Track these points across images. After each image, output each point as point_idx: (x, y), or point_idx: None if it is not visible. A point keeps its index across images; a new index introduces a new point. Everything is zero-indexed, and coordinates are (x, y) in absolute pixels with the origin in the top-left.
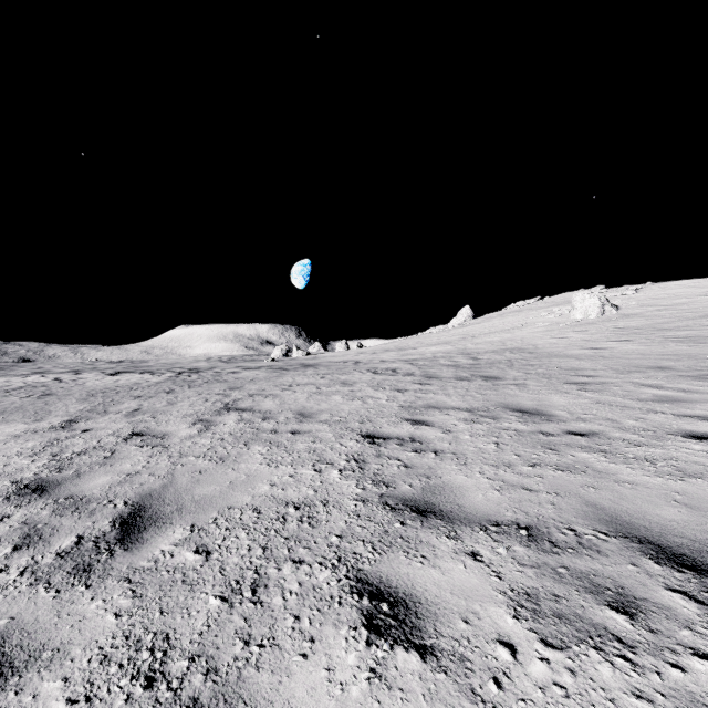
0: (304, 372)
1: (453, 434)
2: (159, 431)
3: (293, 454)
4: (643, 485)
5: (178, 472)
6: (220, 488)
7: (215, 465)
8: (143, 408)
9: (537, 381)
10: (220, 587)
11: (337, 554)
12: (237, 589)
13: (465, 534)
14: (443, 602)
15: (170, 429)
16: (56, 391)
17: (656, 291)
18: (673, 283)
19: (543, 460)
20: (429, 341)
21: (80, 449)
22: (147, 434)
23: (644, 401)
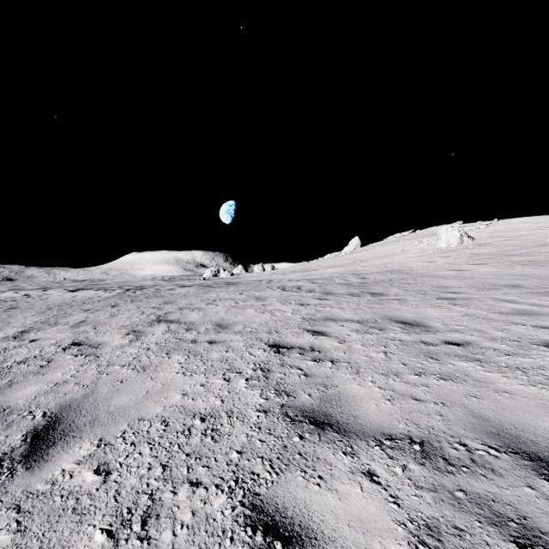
0: (227, 289)
1: (347, 343)
2: (96, 341)
3: (207, 363)
4: (520, 394)
5: (101, 382)
6: (136, 398)
7: (136, 374)
8: (88, 320)
9: (414, 296)
10: (110, 518)
11: (235, 474)
12: (127, 520)
13: (360, 450)
14: (340, 538)
15: (106, 339)
16: (22, 305)
17: (502, 226)
18: (514, 220)
19: (427, 369)
20: (327, 264)
21: (21, 358)
22: (85, 343)
23: (505, 314)
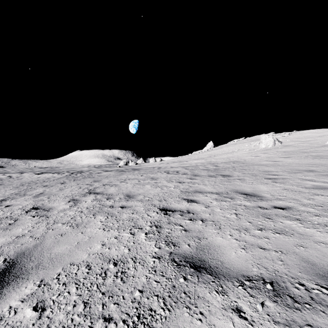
0: (133, 172)
1: (210, 208)
2: (48, 206)
3: (120, 221)
4: None
5: (48, 235)
6: (70, 247)
7: (72, 229)
8: (45, 192)
9: (249, 177)
10: None
11: (138, 311)
12: None
13: (228, 289)
14: None
15: (54, 205)
16: (5, 182)
17: (298, 135)
18: (305, 131)
19: (266, 226)
20: (194, 157)
21: None
22: (40, 208)
23: (309, 188)
